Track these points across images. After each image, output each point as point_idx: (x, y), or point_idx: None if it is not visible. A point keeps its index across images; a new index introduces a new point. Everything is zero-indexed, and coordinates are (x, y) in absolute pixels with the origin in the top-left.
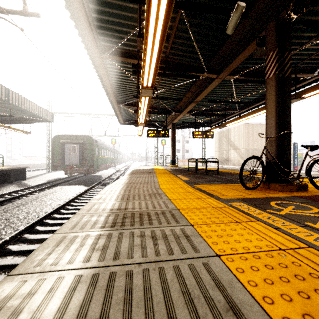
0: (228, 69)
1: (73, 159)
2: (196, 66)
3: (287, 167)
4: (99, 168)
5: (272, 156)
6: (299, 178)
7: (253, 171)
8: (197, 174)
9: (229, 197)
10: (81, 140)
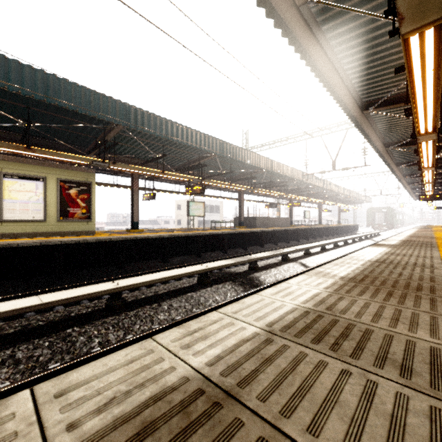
0: None
1: (379, 221)
2: None
3: None
4: (395, 227)
5: None
6: None
7: None
8: None
9: None
10: (385, 210)
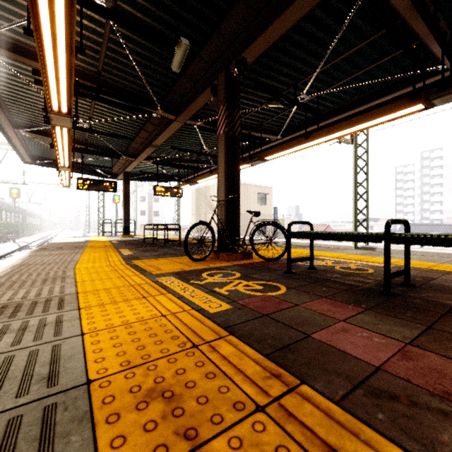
0: (187, 112)
1: None
2: (146, 98)
3: (237, 234)
4: None
5: (221, 222)
6: (243, 245)
7: (202, 239)
8: (152, 246)
9: (164, 272)
10: None
